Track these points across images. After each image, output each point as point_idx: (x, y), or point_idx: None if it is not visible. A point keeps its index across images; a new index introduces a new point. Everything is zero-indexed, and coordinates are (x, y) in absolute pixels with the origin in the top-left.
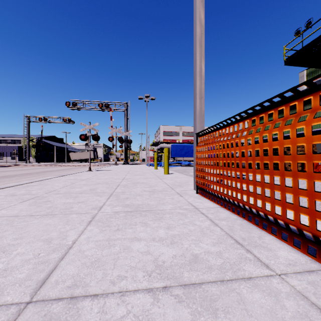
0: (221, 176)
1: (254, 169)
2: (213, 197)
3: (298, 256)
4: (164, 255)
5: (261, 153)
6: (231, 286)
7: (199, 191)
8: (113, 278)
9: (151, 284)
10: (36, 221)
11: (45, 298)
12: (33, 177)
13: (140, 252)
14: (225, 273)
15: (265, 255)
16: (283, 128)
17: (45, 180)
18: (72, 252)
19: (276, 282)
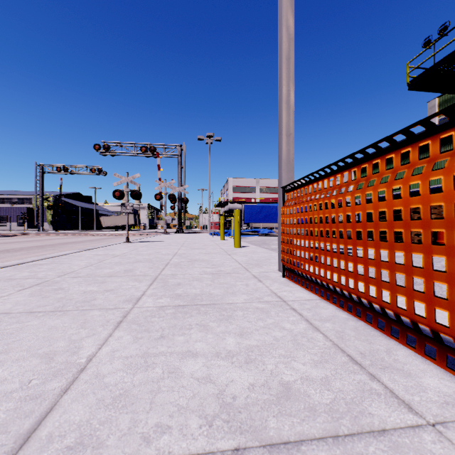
0: (322, 251)
1: (376, 241)
2: (309, 284)
3: None
4: (235, 384)
5: (390, 216)
6: (352, 448)
7: (286, 273)
8: (147, 429)
9: (212, 443)
10: (36, 323)
11: None
12: (46, 252)
13: (196, 378)
14: (340, 420)
15: (402, 384)
16: (429, 174)
17: (62, 257)
18: (85, 377)
19: (430, 439)
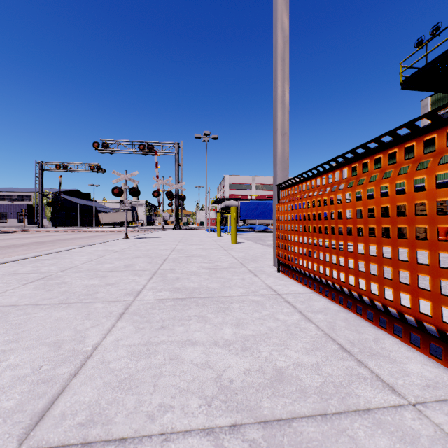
0: (315, 247)
1: (366, 237)
2: (303, 278)
3: (439, 372)
4: (232, 370)
5: (378, 212)
6: (339, 425)
7: (281, 268)
8: (151, 408)
9: (211, 420)
10: (42, 314)
11: (41, 444)
12: (47, 248)
13: (195, 364)
14: (328, 400)
15: (388, 369)
16: (413, 174)
17: (63, 252)
18: (92, 363)
19: (410, 417)
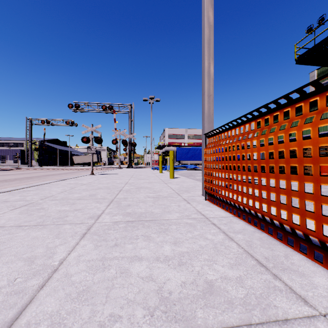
0: (234, 181)
1: (276, 173)
2: (225, 205)
3: None
4: (171, 282)
5: (287, 154)
6: None
7: (208, 197)
8: (103, 318)
9: None
10: (22, 234)
11: None
12: (34, 181)
13: (141, 277)
14: (252, 311)
15: (298, 282)
16: (318, 123)
17: (44, 185)
18: (57, 276)
19: (323, 327)
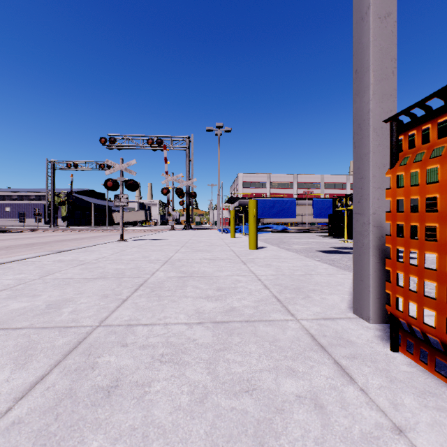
0: None
1: None
2: None
3: None
4: None
5: None
6: None
7: (406, 342)
8: None
9: None
10: None
11: None
12: (27, 252)
13: None
14: None
15: None
16: None
17: (5, 265)
18: None
19: None
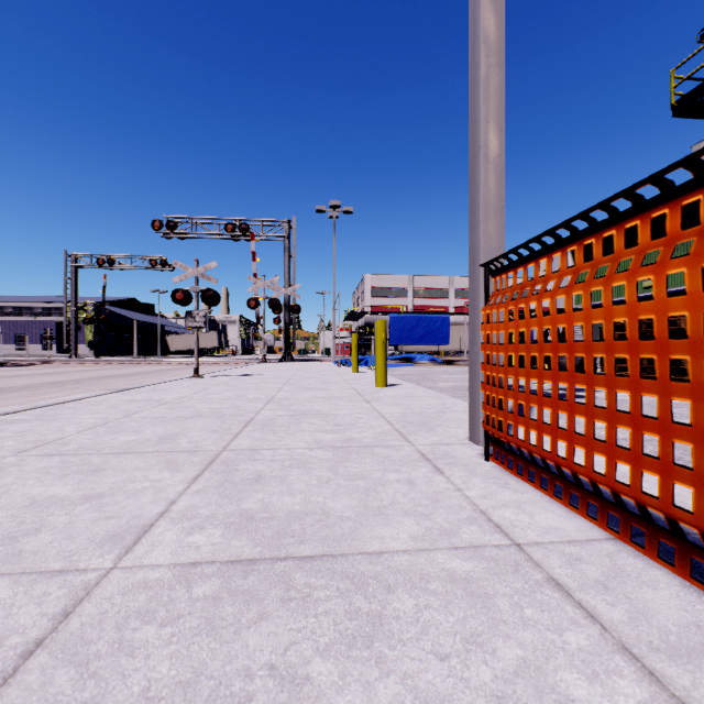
0: (621, 416)
1: None
2: (566, 489)
3: None
4: None
5: None
6: None
7: (495, 452)
8: None
9: None
10: None
11: None
12: (62, 393)
13: None
14: None
15: None
16: None
17: (65, 405)
18: None
19: None
